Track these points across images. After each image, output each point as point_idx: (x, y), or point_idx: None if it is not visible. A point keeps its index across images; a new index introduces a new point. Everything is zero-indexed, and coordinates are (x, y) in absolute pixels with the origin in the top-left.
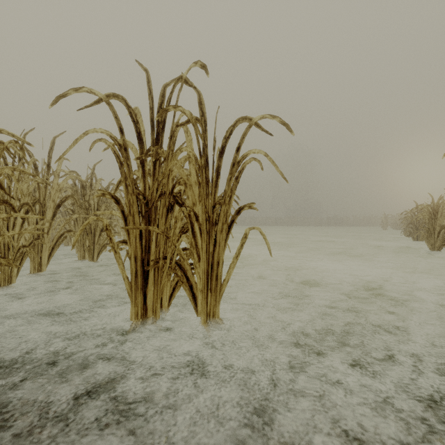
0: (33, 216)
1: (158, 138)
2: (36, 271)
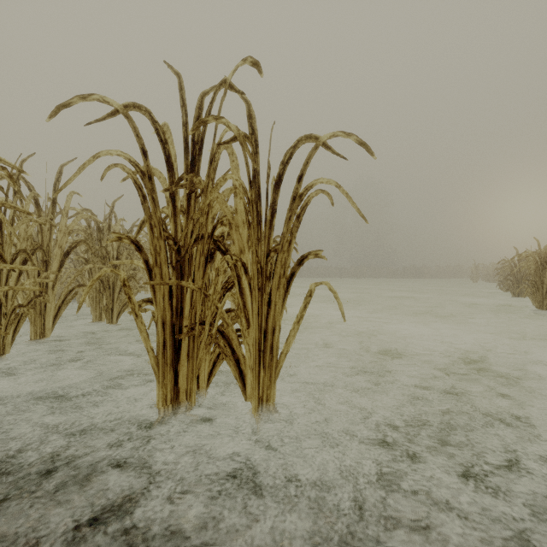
0: (28, 267)
1: (194, 164)
2: (38, 337)
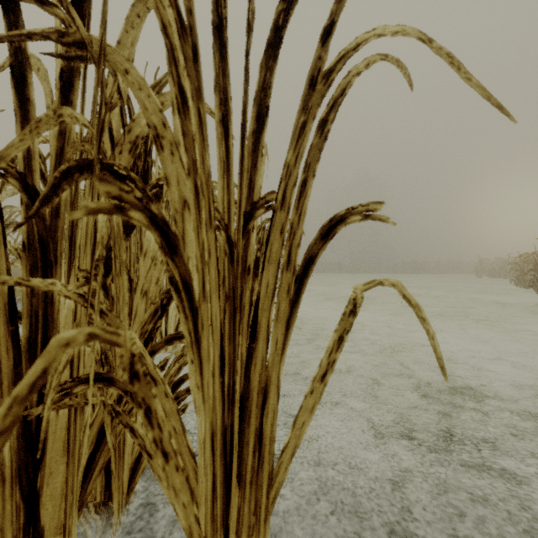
0: None
1: (85, 12)
2: None
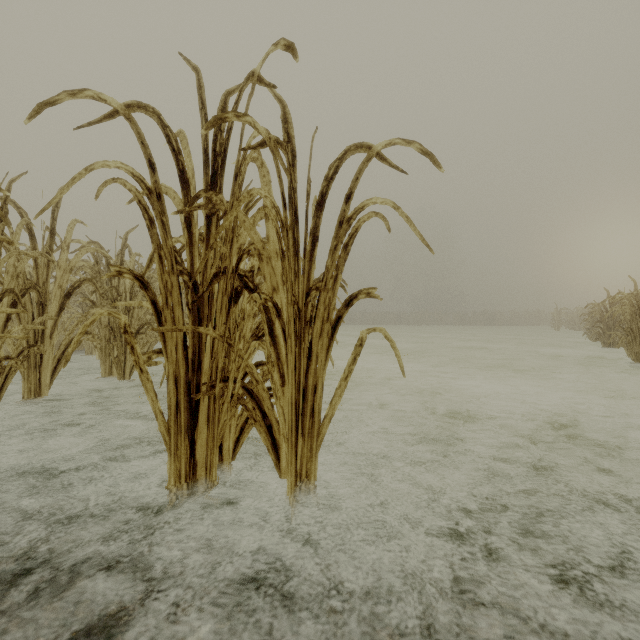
0: (6, 310)
1: (216, 180)
2: (32, 396)
